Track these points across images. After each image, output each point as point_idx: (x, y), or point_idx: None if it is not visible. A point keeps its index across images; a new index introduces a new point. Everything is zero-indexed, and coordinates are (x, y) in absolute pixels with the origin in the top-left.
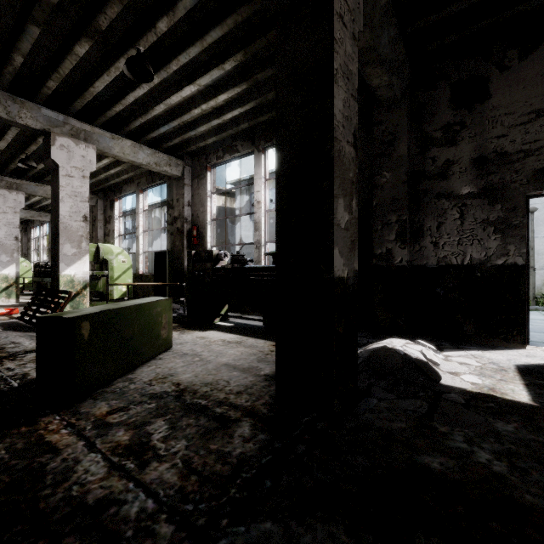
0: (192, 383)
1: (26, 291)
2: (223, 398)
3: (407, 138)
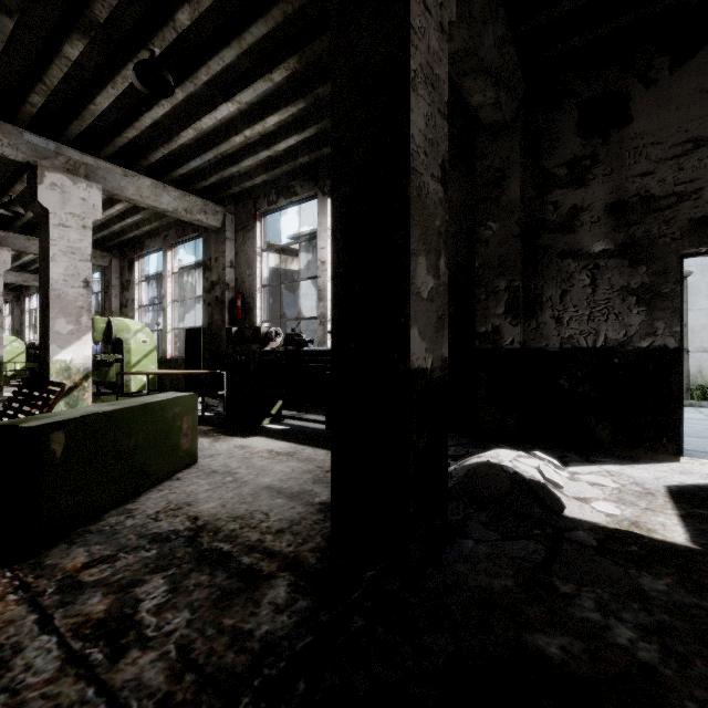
0: (216, 517)
1: (17, 380)
2: (256, 540)
3: (520, 176)
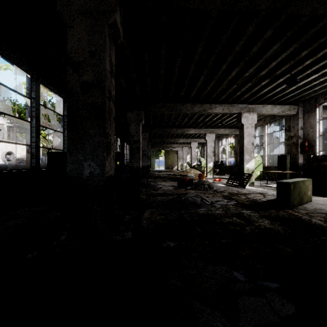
0: None
1: None
2: None
3: None
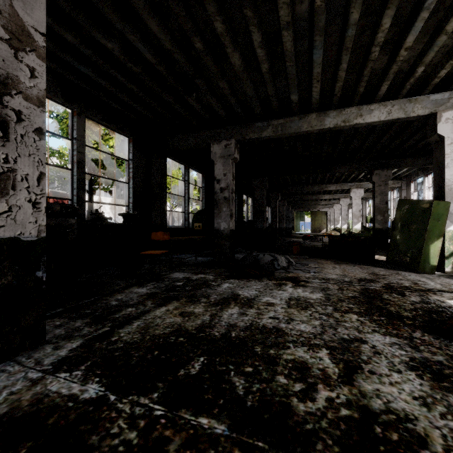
0: None
1: None
2: None
3: None
